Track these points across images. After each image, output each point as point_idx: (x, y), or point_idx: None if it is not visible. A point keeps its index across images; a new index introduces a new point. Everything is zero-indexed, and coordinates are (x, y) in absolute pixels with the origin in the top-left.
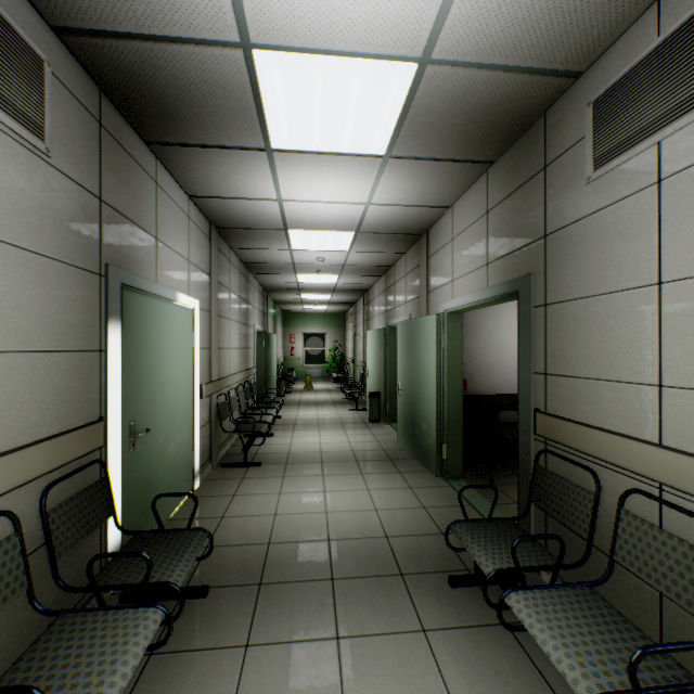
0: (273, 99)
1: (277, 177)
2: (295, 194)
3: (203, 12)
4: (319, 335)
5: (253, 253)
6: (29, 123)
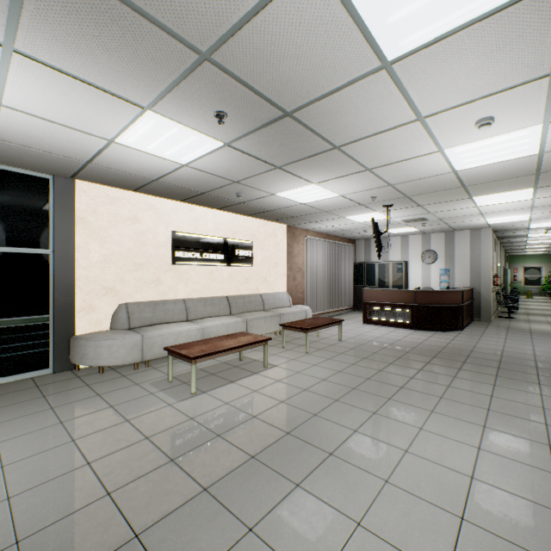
0: (530, 235)
1: (527, 238)
2: (531, 239)
3: (521, 234)
4: (535, 268)
5: (508, 244)
6: (496, 250)
